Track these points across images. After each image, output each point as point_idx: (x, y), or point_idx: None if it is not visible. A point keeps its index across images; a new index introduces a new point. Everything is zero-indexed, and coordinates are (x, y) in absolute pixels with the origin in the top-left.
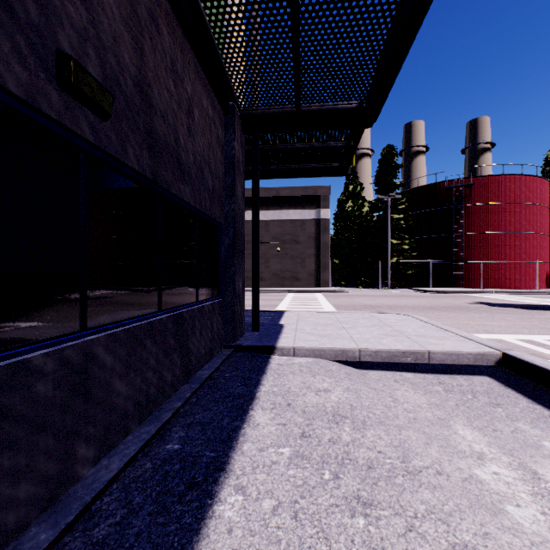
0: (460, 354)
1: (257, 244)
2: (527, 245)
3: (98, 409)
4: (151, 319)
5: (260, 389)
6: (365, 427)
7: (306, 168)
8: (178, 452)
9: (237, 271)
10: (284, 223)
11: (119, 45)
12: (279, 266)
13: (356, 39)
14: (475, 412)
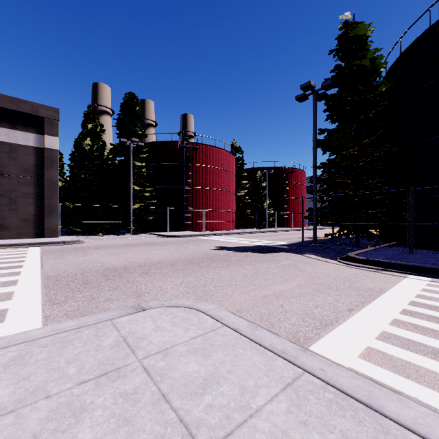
0: None
1: None
2: (227, 199)
3: None
4: None
5: None
6: None
7: None
8: None
9: None
10: None
11: None
12: None
13: None
14: None
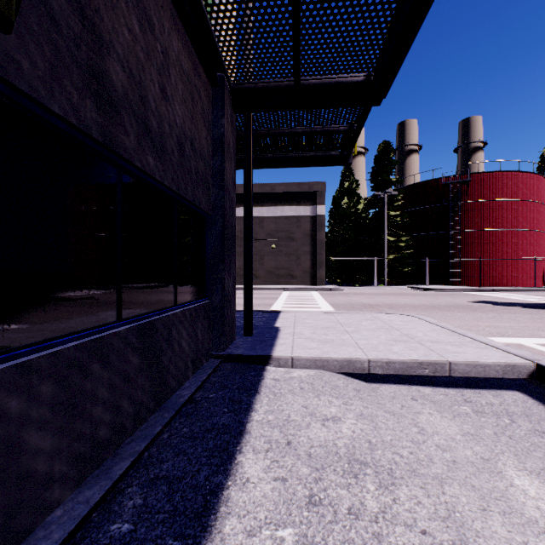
0: (486, 365)
1: (250, 238)
2: (524, 242)
3: None
4: (102, 333)
5: (252, 418)
6: (395, 482)
7: (304, 157)
8: (125, 540)
9: (227, 268)
10: (279, 220)
11: None
12: (274, 264)
13: None
14: (521, 445)
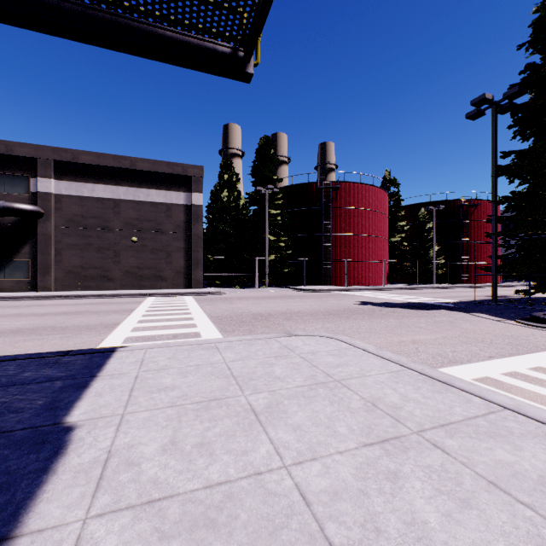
0: None
1: None
2: (376, 247)
3: None
4: None
5: None
6: None
7: (159, 35)
8: None
9: None
10: (143, 206)
11: None
12: (136, 262)
13: None
14: None
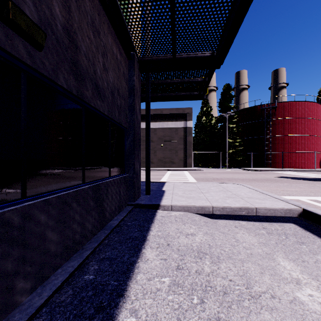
0: (275, 209)
1: (148, 141)
2: (308, 142)
3: (34, 253)
4: (77, 188)
5: (150, 233)
6: (219, 261)
7: (178, 95)
8: (92, 281)
9: (136, 157)
10: (165, 130)
11: (51, 1)
12: (162, 155)
13: (211, 9)
14: (289, 248)
